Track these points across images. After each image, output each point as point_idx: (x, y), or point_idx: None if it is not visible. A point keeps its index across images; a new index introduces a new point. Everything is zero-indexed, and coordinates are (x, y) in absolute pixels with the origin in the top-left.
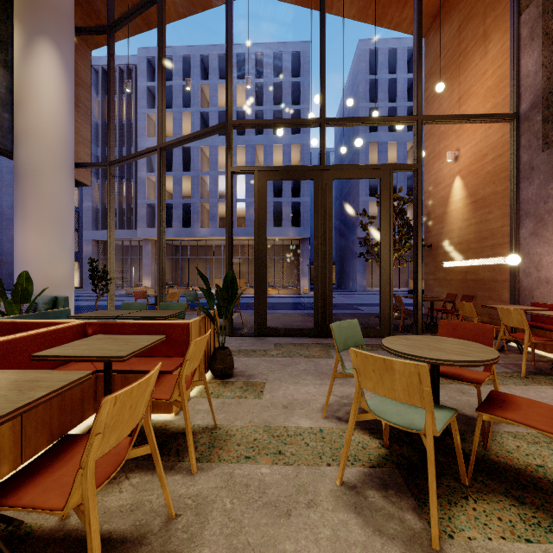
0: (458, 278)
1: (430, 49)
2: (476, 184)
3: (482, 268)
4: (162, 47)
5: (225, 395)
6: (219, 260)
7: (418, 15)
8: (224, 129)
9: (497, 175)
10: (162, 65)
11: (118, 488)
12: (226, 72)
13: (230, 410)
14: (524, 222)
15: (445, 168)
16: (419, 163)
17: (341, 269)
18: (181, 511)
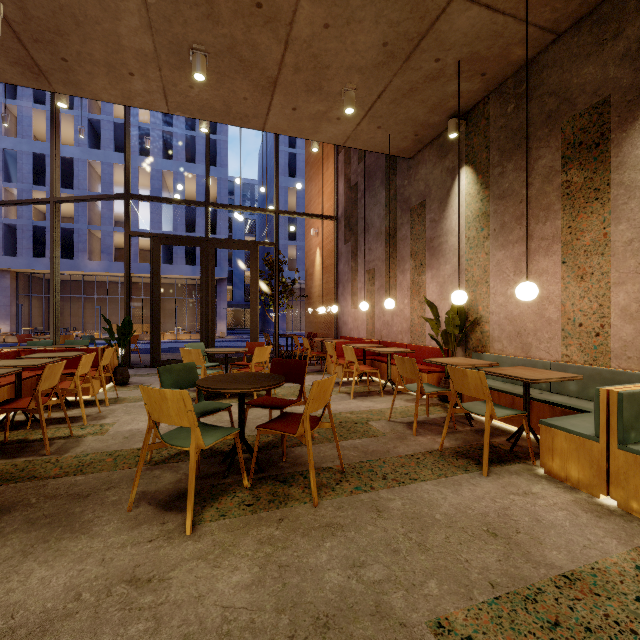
0: (318, 321)
1: (307, 144)
2: (325, 256)
3: (327, 314)
4: (56, 107)
5: (124, 390)
6: (114, 300)
7: (276, 141)
8: (122, 198)
9: (331, 253)
10: (56, 124)
11: (71, 411)
12: (125, 153)
13: (127, 393)
14: (339, 286)
15: (313, 239)
16: (277, 242)
17: (264, 312)
18: (104, 411)
